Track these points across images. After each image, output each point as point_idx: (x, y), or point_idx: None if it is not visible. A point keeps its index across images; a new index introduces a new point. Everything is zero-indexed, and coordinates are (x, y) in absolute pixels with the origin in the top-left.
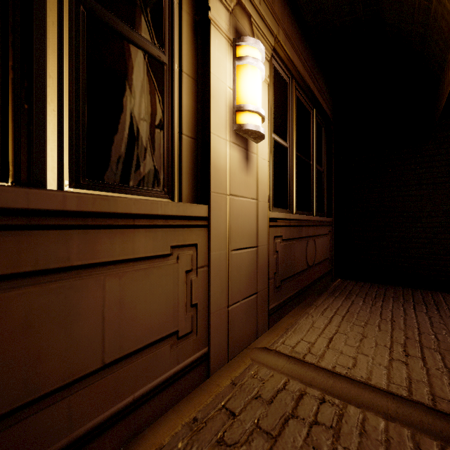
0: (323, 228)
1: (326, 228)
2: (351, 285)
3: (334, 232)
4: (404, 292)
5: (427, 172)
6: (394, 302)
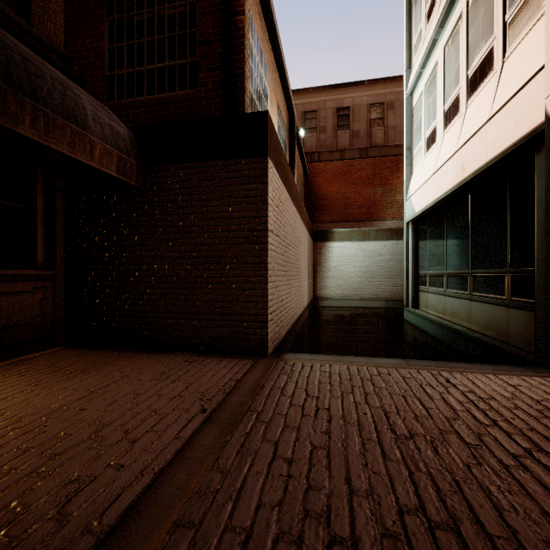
0: (0, 284)
1: (21, 284)
2: (48, 356)
3: (63, 288)
4: (98, 357)
5: (142, 221)
6: (37, 375)
